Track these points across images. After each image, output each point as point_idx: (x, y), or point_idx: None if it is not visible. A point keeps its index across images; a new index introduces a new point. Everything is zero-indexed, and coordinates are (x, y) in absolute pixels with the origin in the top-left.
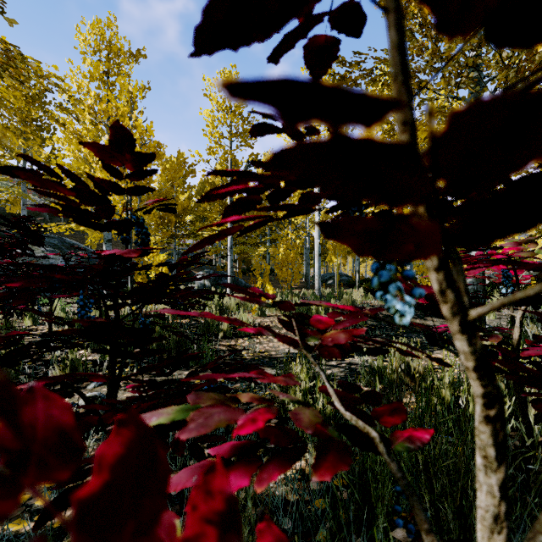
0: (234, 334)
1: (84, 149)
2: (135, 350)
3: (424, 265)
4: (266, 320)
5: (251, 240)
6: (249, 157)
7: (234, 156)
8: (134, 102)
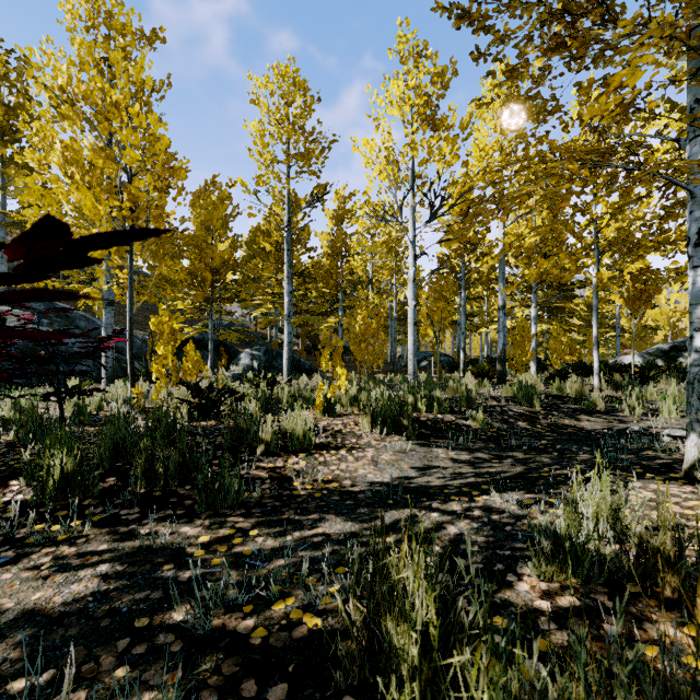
0: (282, 448)
1: (56, 158)
2: (106, 479)
3: (555, 340)
4: (336, 422)
5: (318, 307)
6: (314, 188)
7: (294, 193)
8: (146, 103)
